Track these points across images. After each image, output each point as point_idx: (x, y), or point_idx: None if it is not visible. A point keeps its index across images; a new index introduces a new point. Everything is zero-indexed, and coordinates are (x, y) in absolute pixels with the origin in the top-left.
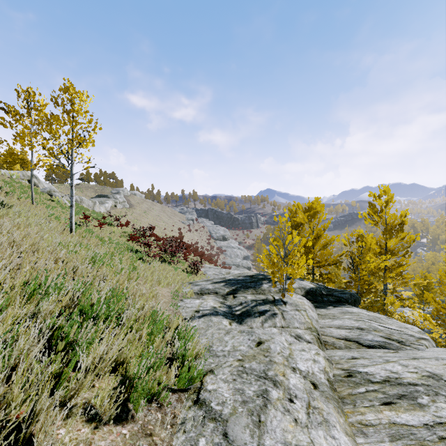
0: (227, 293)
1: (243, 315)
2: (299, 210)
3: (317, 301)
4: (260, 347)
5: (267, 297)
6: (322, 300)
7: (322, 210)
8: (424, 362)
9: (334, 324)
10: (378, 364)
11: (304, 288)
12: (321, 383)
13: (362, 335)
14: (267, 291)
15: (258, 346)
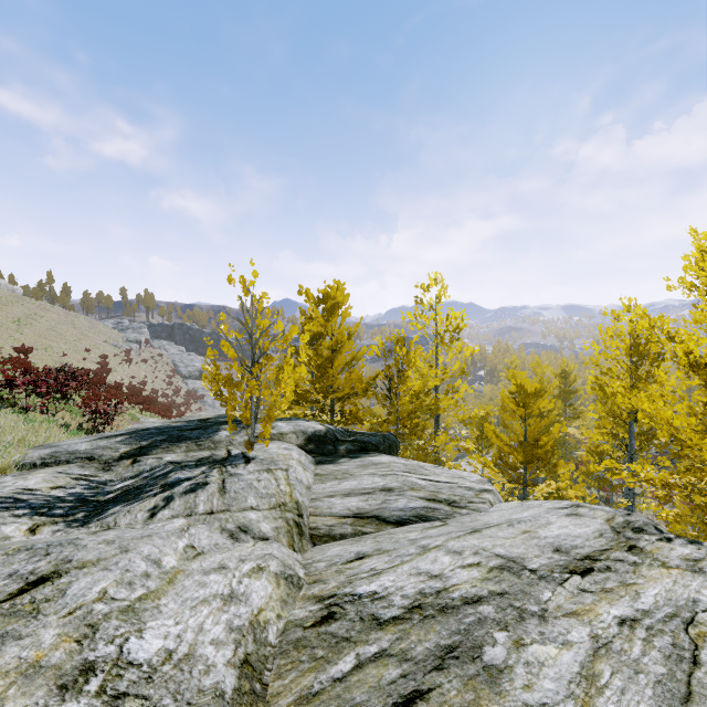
0: (121, 456)
1: (117, 499)
2: (309, 302)
3: (325, 453)
4: (19, 599)
5: (215, 453)
6: (334, 449)
7: (345, 301)
8: (490, 534)
9: (341, 489)
10: (406, 562)
11: (305, 431)
12: (191, 701)
13: (389, 502)
14: (226, 443)
15: (16, 597)
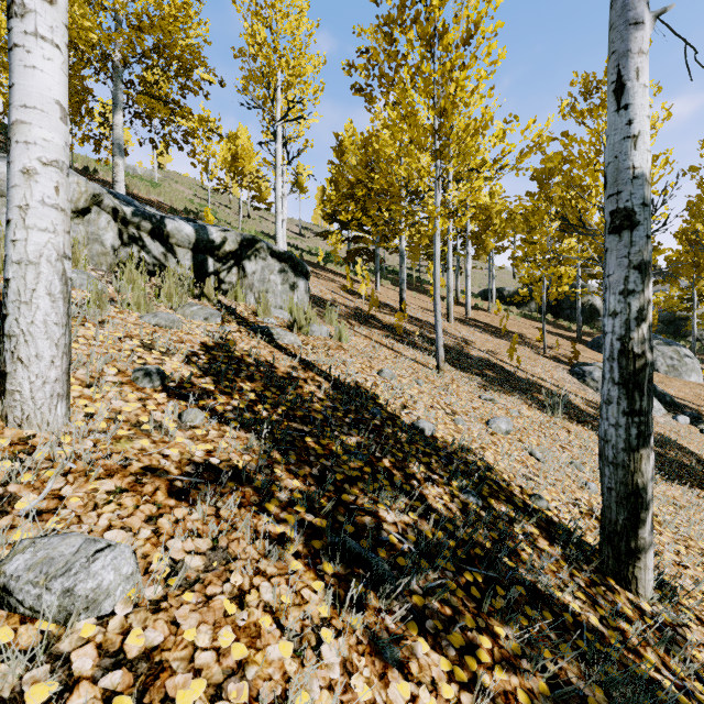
0: None
1: None
2: None
3: None
4: None
5: None
6: None
7: None
8: None
9: None
10: None
11: None
12: None
13: None
14: None
15: None
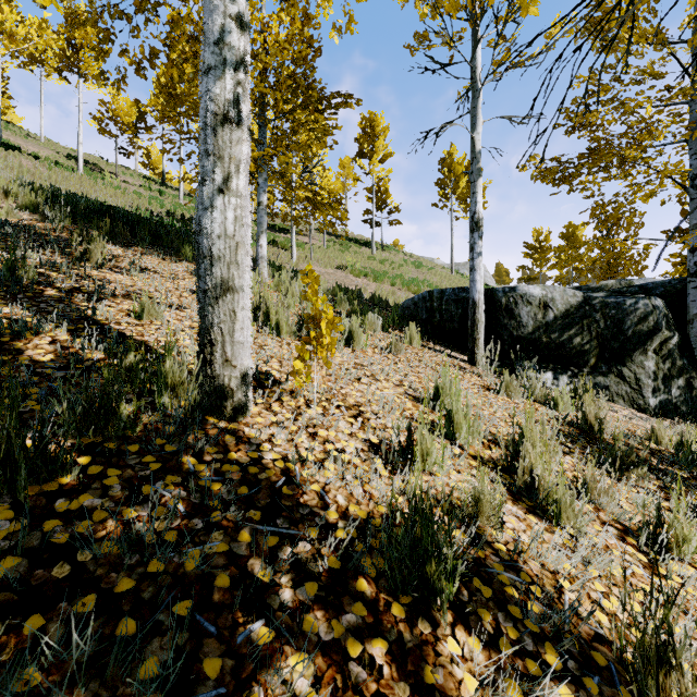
0: None
1: None
2: None
3: None
4: None
5: None
6: None
7: None
8: None
9: None
10: None
11: None
12: None
13: None
14: None
15: None
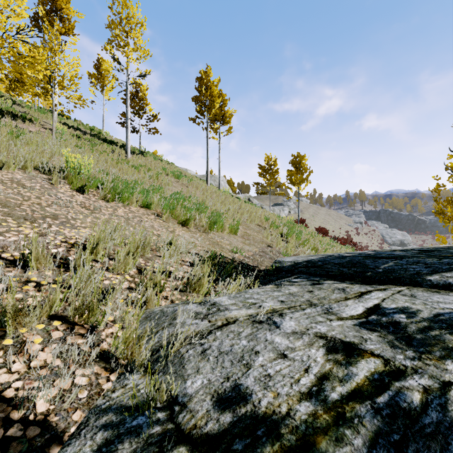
0: None
1: None
2: None
3: None
4: None
5: None
6: None
7: None
8: None
9: None
10: None
11: None
12: None
13: None
14: None
15: None
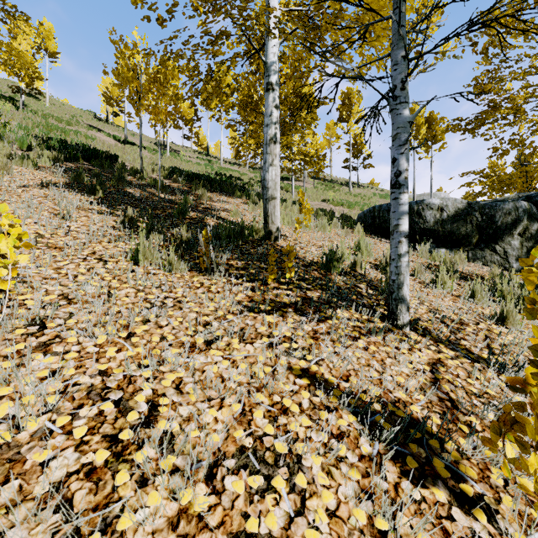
0: None
1: None
2: None
3: None
4: None
5: None
6: None
7: None
8: None
9: None
10: None
11: None
12: None
13: None
14: None
15: None
